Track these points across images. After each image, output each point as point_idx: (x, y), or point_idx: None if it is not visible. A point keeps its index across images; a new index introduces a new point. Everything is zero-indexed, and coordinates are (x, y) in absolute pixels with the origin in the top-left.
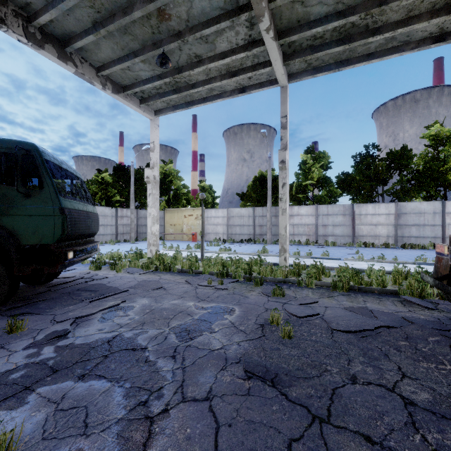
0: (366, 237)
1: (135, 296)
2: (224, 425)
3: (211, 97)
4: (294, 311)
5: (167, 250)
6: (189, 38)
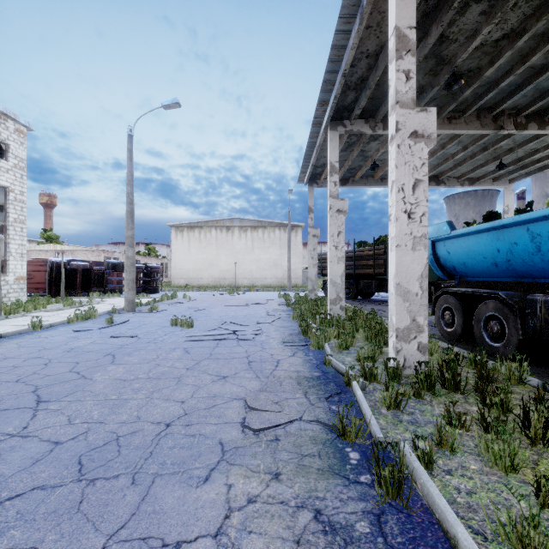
0: None
1: None
2: None
3: None
4: None
5: None
6: (517, 150)
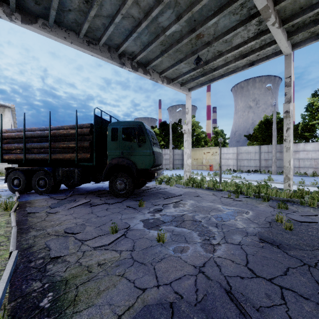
0: None
1: (185, 198)
2: (250, 254)
3: (227, 73)
4: (295, 218)
5: (194, 175)
6: (214, 44)
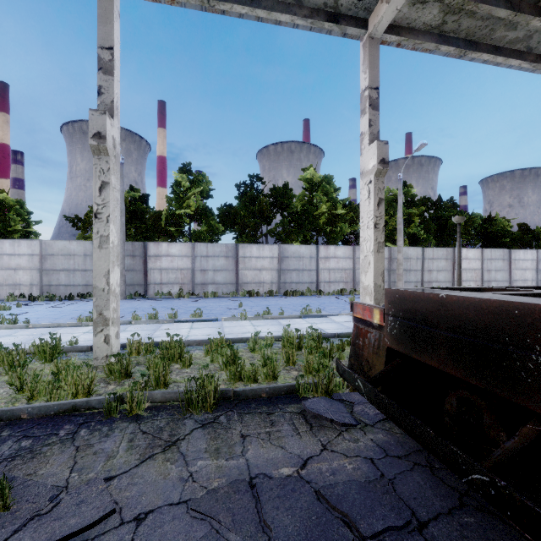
0: (251, 285)
1: None
2: None
3: None
4: None
5: None
6: None
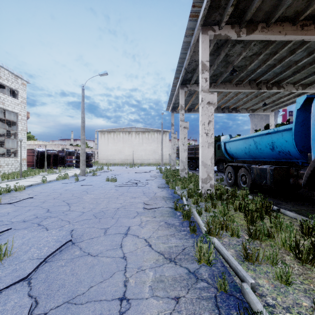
0: None
1: None
2: None
3: (294, 101)
4: None
5: None
6: (271, 97)
